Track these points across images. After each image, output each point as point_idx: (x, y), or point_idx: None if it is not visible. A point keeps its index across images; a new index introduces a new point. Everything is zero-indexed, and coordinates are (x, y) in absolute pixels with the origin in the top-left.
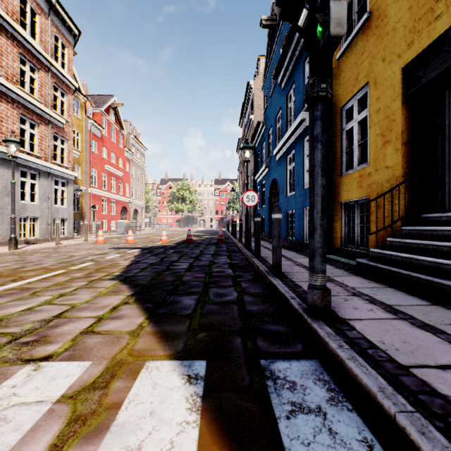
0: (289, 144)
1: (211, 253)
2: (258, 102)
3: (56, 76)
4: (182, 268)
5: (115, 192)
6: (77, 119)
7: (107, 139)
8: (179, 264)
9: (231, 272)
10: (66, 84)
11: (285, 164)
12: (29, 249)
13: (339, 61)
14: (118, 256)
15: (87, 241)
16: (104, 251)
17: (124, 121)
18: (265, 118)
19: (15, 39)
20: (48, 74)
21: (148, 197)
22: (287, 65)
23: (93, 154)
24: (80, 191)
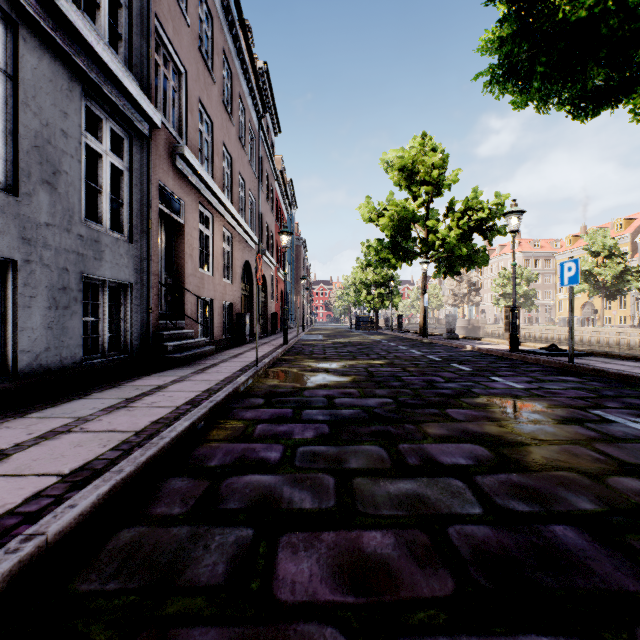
0: None
1: None
2: None
3: None
4: None
5: None
6: None
7: None
8: None
9: None
10: None
11: None
12: None
13: None
14: None
15: None
16: None
17: None
18: None
19: None
20: None
21: None
22: None
23: None
24: None
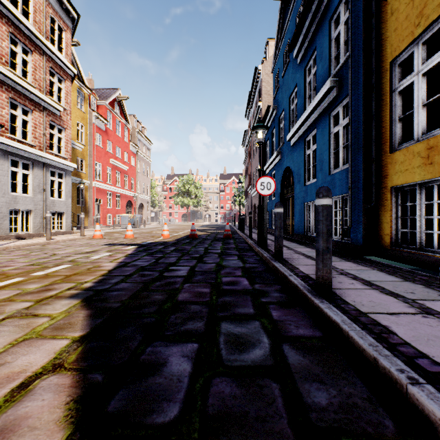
0: (308, 123)
1: (218, 252)
2: (266, 88)
3: (52, 60)
4: (179, 276)
5: (120, 186)
6: (81, 112)
7: (112, 132)
8: (176, 269)
9: (248, 284)
10: (64, 69)
11: (303, 148)
12: (11, 245)
13: (387, 1)
14: (107, 255)
15: (84, 236)
16: (94, 249)
17: (129, 115)
18: (275, 102)
19: (4, 16)
20: (43, 57)
21: (154, 192)
22: (306, 30)
23: (97, 147)
24: (83, 184)
